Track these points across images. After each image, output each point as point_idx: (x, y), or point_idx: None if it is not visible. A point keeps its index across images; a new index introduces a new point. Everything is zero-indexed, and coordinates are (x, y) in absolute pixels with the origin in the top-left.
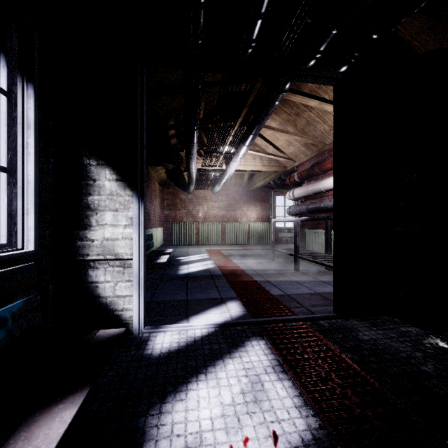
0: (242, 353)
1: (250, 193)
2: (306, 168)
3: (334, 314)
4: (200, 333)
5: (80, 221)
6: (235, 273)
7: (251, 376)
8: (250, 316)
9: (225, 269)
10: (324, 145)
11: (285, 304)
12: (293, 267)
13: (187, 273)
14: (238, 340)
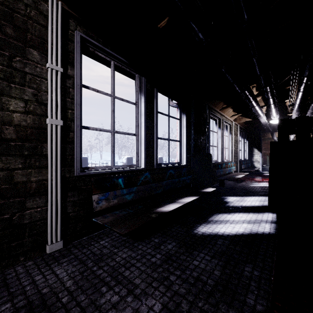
0: None
1: None
2: None
3: None
4: None
5: (252, 156)
6: None
7: None
8: None
9: None
10: None
11: None
12: None
13: None
14: None
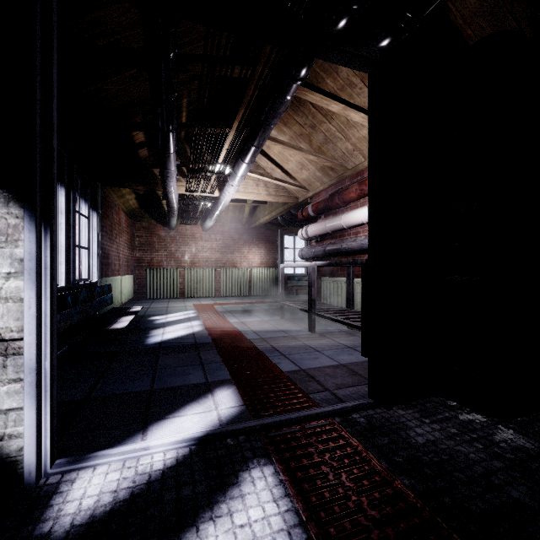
0: (234, 502)
1: (252, 231)
2: (324, 198)
3: (370, 401)
4: (162, 462)
5: None
6: (231, 338)
7: None
8: (249, 414)
9: (216, 333)
10: (345, 171)
11: (301, 386)
12: (307, 327)
13: (160, 341)
14: (228, 471)
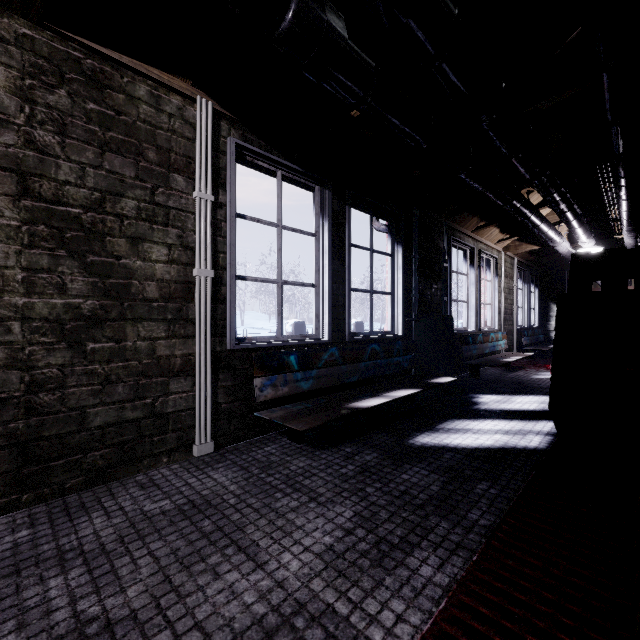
0: None
1: None
2: None
3: None
4: None
5: (547, 320)
6: None
7: None
8: None
9: None
10: None
11: None
12: None
13: None
14: None
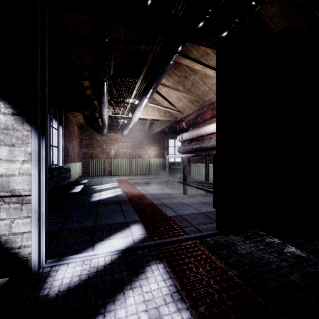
0: (142, 281)
1: (150, 137)
2: (192, 118)
3: (216, 231)
4: (103, 262)
5: None
6: (138, 198)
7: (151, 310)
8: (150, 238)
9: (130, 195)
10: (204, 102)
11: (178, 224)
12: (182, 192)
13: (98, 200)
14: (139, 266)
